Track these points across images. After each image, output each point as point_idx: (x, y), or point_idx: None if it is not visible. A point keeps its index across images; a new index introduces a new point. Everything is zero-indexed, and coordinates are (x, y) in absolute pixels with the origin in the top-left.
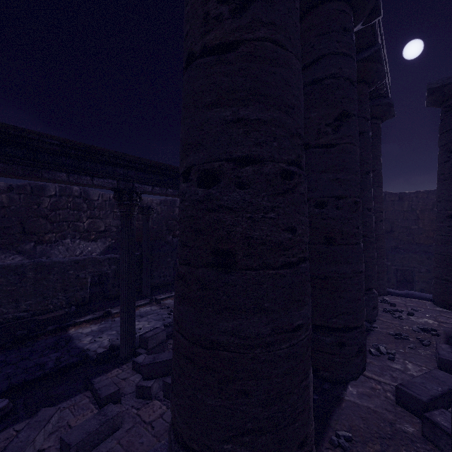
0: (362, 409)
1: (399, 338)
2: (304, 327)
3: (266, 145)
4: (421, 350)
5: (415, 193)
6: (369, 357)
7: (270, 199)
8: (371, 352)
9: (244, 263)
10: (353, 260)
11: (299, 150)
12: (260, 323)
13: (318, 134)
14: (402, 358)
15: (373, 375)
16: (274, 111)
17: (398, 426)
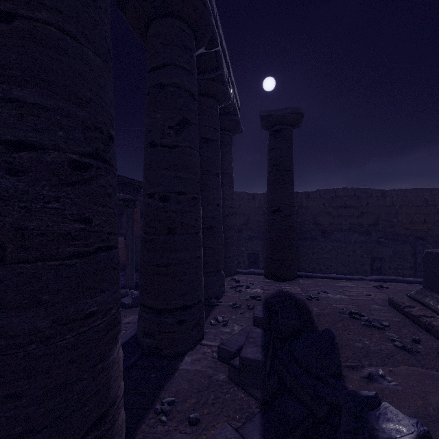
0: (191, 373)
1: (235, 307)
2: (100, 313)
3: (48, 132)
4: (247, 313)
5: (262, 194)
6: (209, 328)
7: (54, 189)
8: (211, 323)
9: (16, 256)
10: (191, 247)
11: (99, 143)
12: (36, 318)
13: (163, 134)
14: (232, 322)
15: (208, 342)
16: (60, 100)
17: (214, 377)
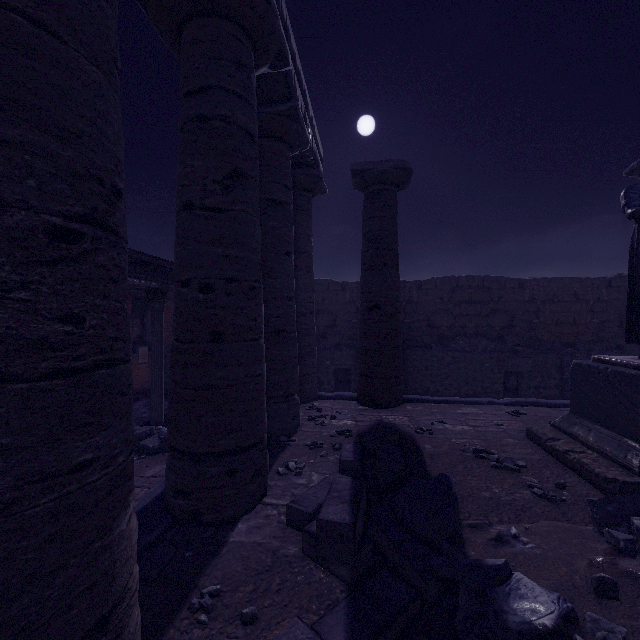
0: (246, 548)
1: (314, 448)
2: (98, 462)
3: (10, 180)
4: (331, 456)
5: (356, 284)
6: (275, 479)
7: (20, 269)
8: (278, 472)
9: None
10: (248, 360)
11: (98, 201)
12: None
13: (204, 192)
14: (310, 470)
15: (273, 500)
16: (30, 129)
17: (281, 551)
